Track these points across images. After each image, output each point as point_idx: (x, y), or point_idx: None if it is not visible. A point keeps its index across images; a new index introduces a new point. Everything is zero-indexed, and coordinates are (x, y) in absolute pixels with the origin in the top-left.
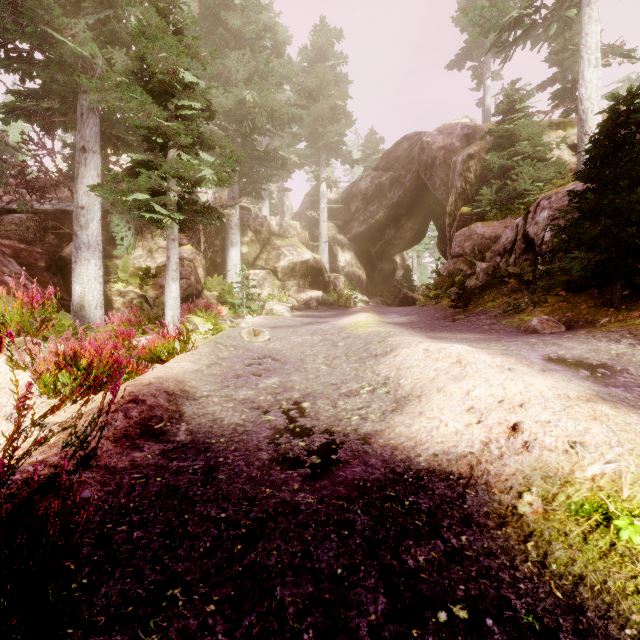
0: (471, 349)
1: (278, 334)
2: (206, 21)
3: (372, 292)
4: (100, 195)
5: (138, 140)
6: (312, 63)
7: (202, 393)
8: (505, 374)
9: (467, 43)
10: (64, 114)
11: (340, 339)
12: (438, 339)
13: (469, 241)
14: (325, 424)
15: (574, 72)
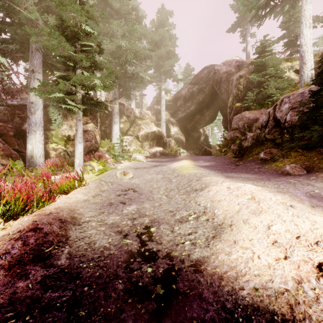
0: (257, 188)
1: (138, 173)
2: (101, 4)
3: (188, 148)
4: (38, 95)
5: (63, 66)
6: (157, 28)
7: (85, 219)
8: (290, 211)
9: (238, 18)
10: (23, 52)
11: (173, 177)
12: (231, 178)
13: (241, 121)
14: (166, 248)
15: (294, 32)
